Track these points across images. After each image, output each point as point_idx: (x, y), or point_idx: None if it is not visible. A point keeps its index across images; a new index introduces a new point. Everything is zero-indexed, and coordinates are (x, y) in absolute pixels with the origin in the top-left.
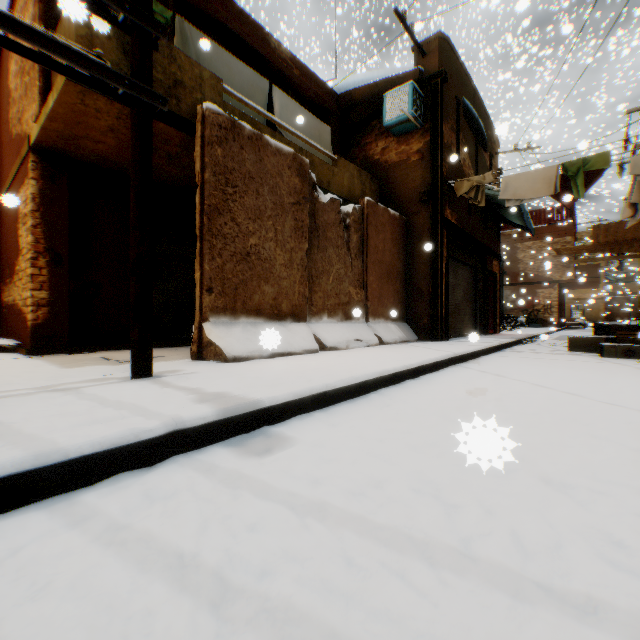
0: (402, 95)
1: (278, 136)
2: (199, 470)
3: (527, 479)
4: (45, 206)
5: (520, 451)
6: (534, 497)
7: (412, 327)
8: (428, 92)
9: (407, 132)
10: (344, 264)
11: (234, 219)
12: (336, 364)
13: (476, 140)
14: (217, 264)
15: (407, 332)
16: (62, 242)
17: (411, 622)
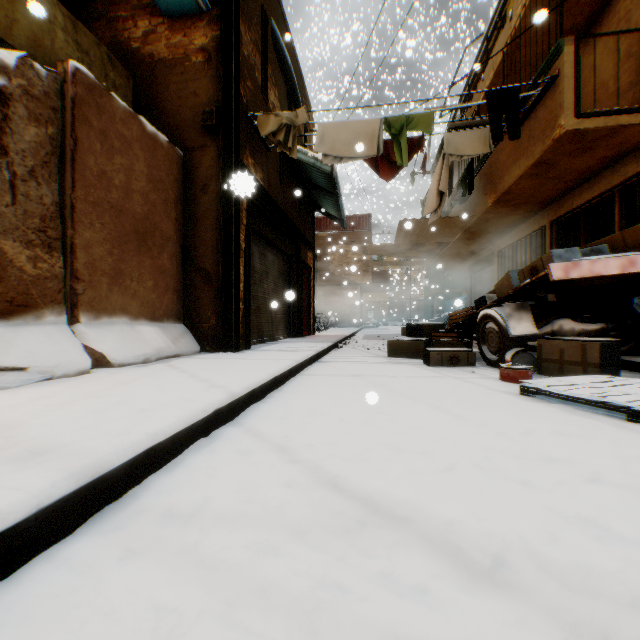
0: None
1: None
2: None
3: None
4: None
5: None
6: None
7: (193, 331)
8: None
9: (185, 14)
10: None
11: None
12: None
13: (289, 95)
14: None
15: (180, 340)
16: None
17: None
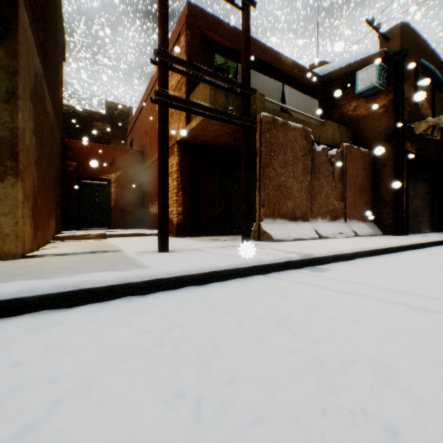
0: (370, 71)
1: (291, 117)
2: (302, 273)
3: None
4: (180, 168)
5: None
6: None
7: (377, 226)
8: (390, 65)
9: (373, 94)
10: (330, 187)
11: (274, 168)
12: (335, 244)
13: (432, 87)
14: (266, 192)
15: (374, 229)
16: (186, 184)
17: (399, 299)
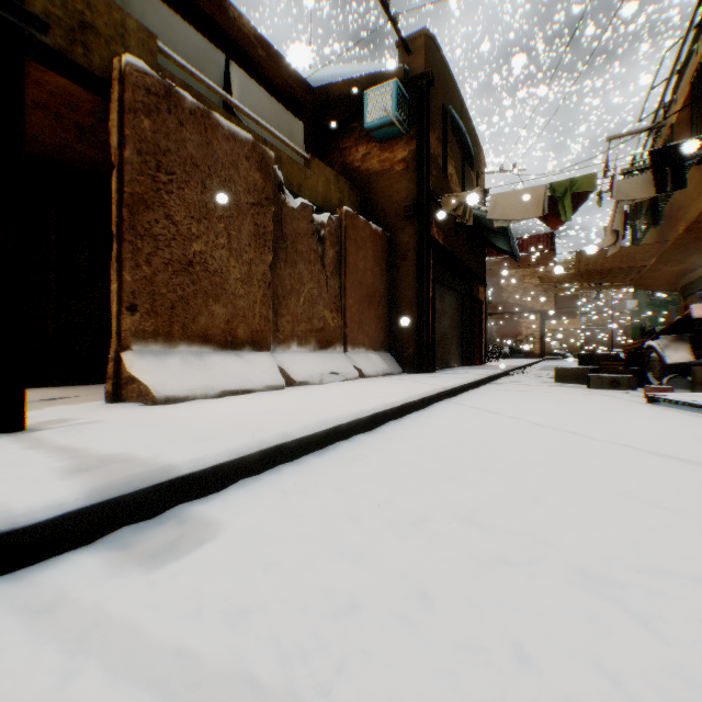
0: (385, 94)
1: (235, 121)
2: (24, 610)
3: (559, 577)
4: None
5: (538, 524)
6: (577, 613)
7: (396, 358)
8: (413, 95)
9: (391, 138)
10: (318, 283)
11: (170, 216)
12: (303, 404)
13: (463, 156)
14: (144, 274)
15: (391, 363)
16: None
17: None
